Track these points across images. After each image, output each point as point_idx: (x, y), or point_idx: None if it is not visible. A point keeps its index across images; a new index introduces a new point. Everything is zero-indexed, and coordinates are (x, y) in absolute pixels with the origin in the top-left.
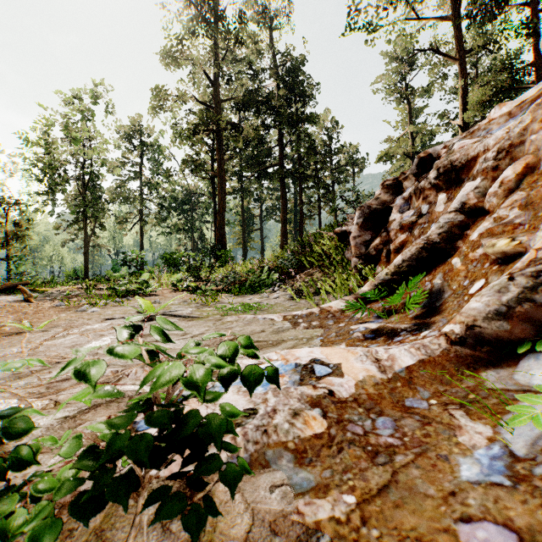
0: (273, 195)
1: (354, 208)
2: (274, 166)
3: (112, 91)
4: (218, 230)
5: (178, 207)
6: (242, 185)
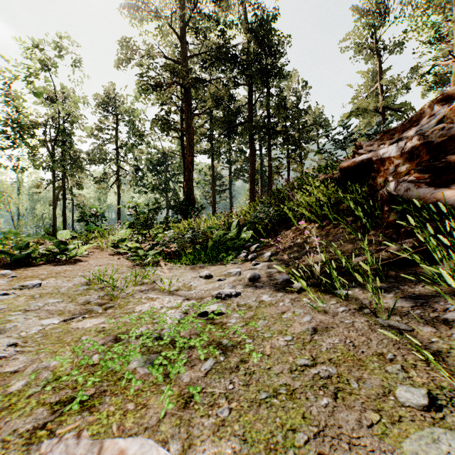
0: (241, 157)
1: (345, 149)
2: (243, 124)
3: (80, 46)
4: (186, 186)
5: (153, 169)
6: (212, 146)
